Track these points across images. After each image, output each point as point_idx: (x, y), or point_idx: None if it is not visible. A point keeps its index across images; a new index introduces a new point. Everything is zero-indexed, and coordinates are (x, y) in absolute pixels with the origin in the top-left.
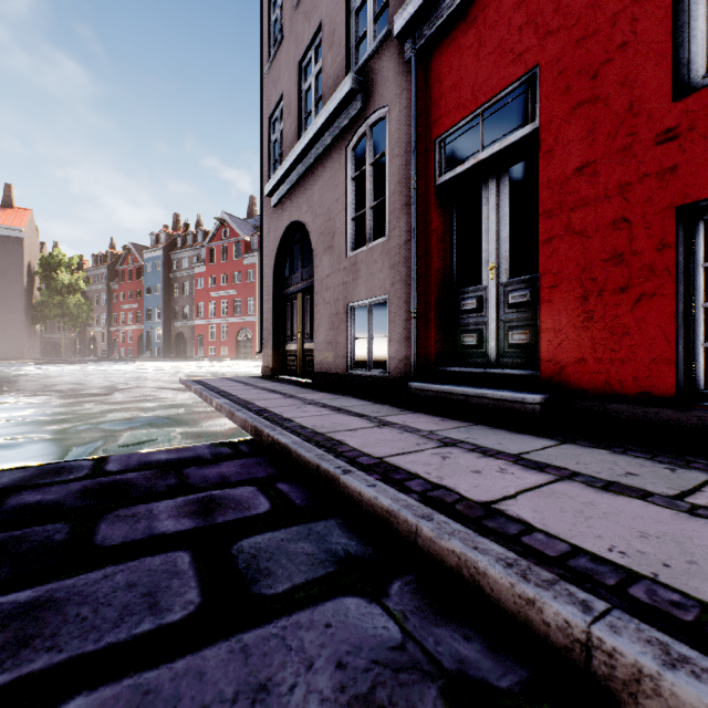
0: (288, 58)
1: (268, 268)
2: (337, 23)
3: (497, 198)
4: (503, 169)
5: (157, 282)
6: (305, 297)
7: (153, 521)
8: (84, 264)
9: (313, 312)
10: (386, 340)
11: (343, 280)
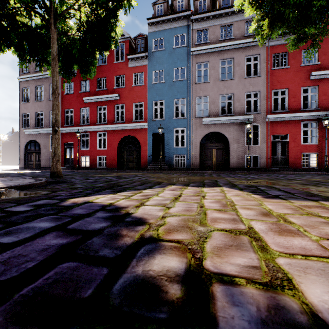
0: (32, 108)
1: (22, 146)
2: (48, 116)
3: (71, 150)
4: (71, 148)
5: None
6: (36, 154)
7: None
8: None
9: (39, 157)
10: None
11: (49, 154)
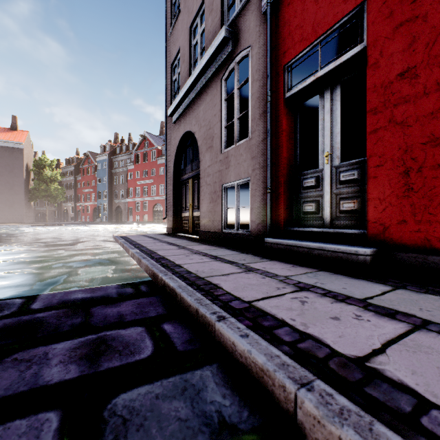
0: (183, 24)
1: (170, 163)
2: None
3: (330, 104)
4: (336, 83)
5: (104, 175)
6: (194, 181)
7: (42, 367)
8: (60, 165)
9: (199, 191)
10: (247, 210)
11: (219, 169)
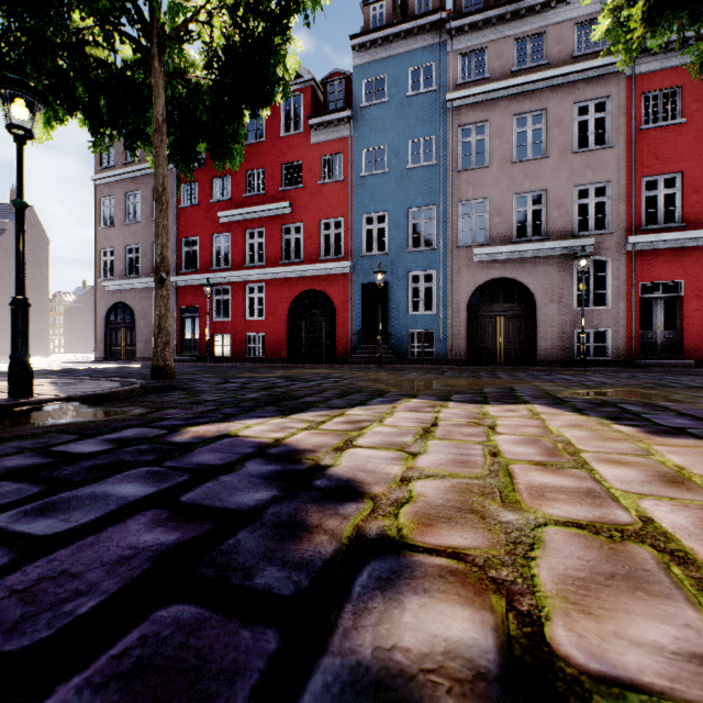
0: (118, 237)
1: (101, 314)
2: (149, 253)
3: (194, 323)
4: (195, 318)
5: None
6: (127, 330)
7: None
8: None
9: (132, 336)
10: None
11: (151, 330)
